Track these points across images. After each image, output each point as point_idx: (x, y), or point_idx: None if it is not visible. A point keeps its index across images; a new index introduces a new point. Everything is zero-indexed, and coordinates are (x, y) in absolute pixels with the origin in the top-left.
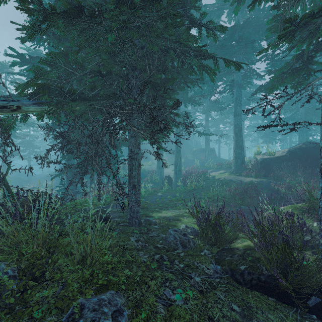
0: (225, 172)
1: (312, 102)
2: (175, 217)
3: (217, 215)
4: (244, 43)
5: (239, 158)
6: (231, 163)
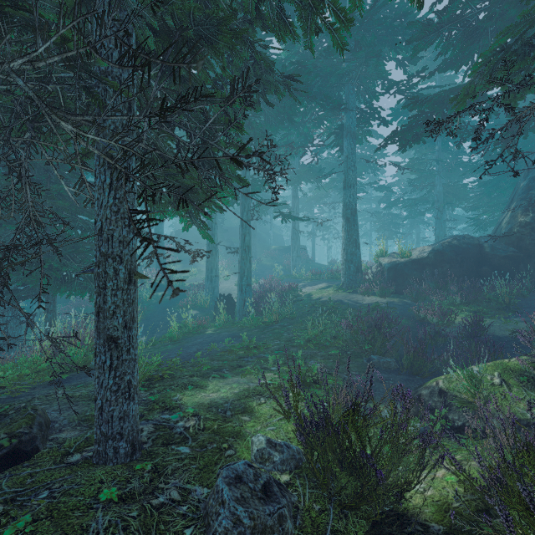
0: (328, 286)
1: (450, 177)
2: (239, 402)
3: (351, 410)
4: (365, 55)
5: (352, 261)
6: (337, 271)
